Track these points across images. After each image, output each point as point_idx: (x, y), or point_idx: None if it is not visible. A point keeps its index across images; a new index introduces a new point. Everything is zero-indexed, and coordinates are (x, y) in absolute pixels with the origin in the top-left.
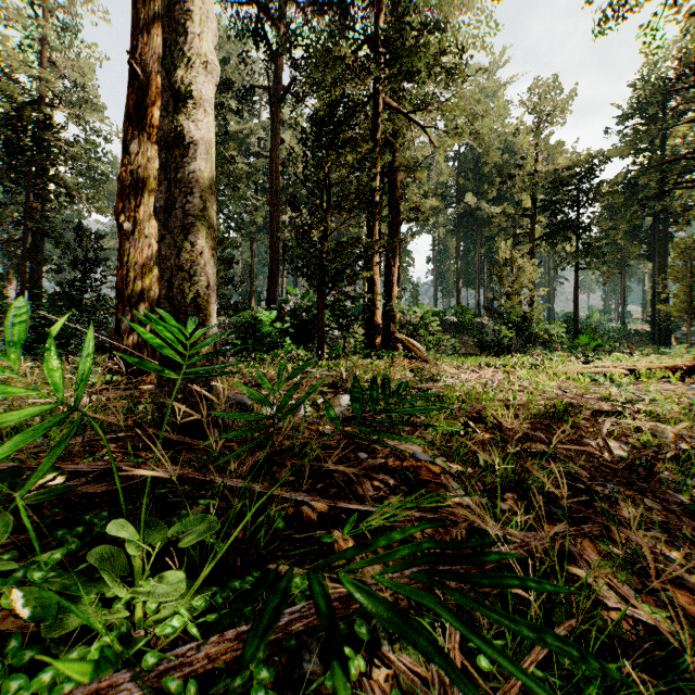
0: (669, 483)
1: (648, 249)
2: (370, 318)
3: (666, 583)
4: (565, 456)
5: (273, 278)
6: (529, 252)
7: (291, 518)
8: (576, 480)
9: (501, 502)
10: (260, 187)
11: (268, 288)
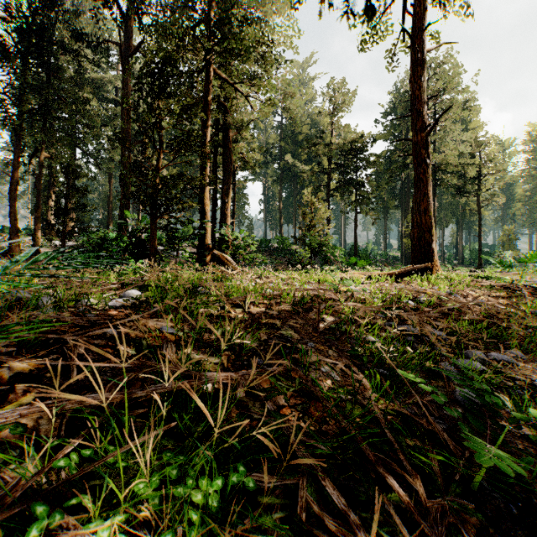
0: (353, 340)
1: (399, 202)
2: (202, 240)
3: (310, 400)
4: (290, 327)
5: (124, 206)
6: (326, 199)
7: None
8: (288, 341)
9: (216, 357)
10: (117, 129)
11: (120, 215)
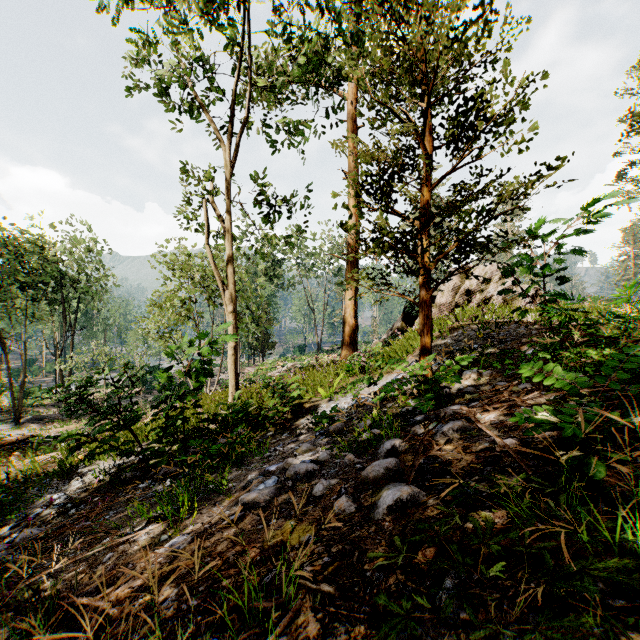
0: None
1: None
2: None
3: None
4: None
5: None
6: None
7: None
8: None
9: None
10: None
11: None
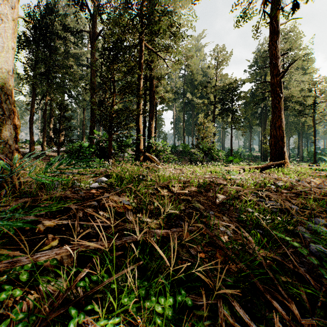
0: (237, 210)
1: (260, 121)
2: (138, 147)
3: (215, 248)
4: (197, 201)
5: (92, 127)
6: (212, 120)
7: (28, 230)
8: (197, 210)
9: (155, 220)
10: (87, 82)
11: (90, 132)
